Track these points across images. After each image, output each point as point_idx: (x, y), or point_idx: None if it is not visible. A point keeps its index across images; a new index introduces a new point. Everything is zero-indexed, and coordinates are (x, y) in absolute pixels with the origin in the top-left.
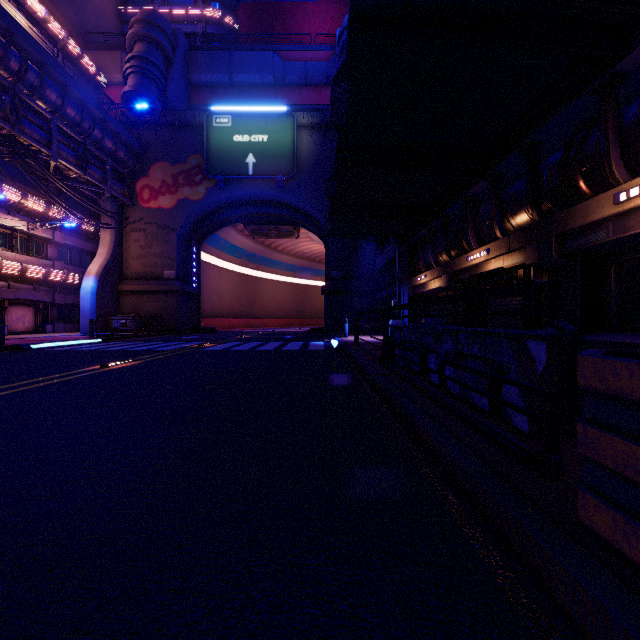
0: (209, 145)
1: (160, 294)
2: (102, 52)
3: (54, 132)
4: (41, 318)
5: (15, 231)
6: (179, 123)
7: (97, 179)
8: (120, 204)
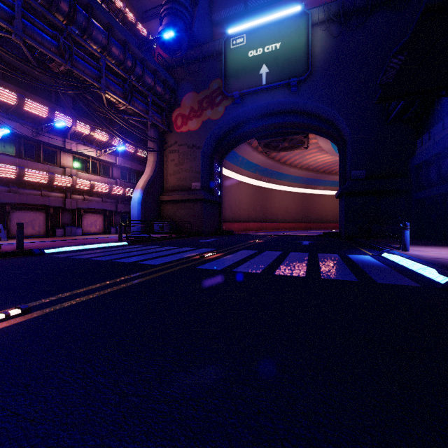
0: (227, 67)
1: (188, 202)
2: (152, 21)
3: (102, 68)
4: (108, 223)
5: (88, 157)
6: (203, 55)
7: (141, 110)
8: (161, 132)
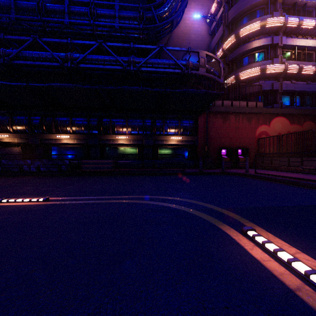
0: None
1: None
2: None
3: None
4: None
5: None
6: None
7: None
8: None
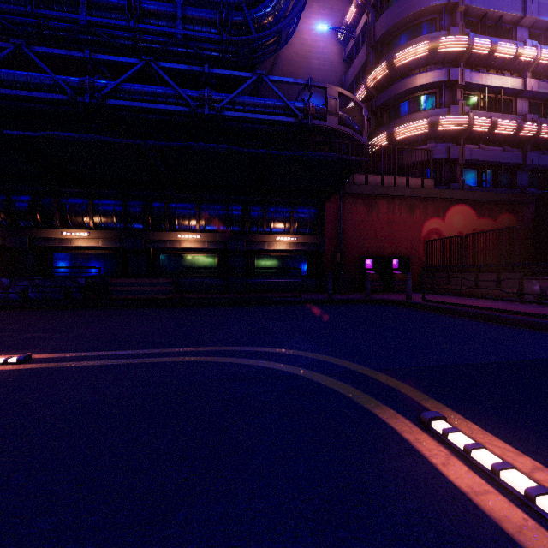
0: None
1: None
2: None
3: None
4: None
5: None
6: None
7: None
8: None
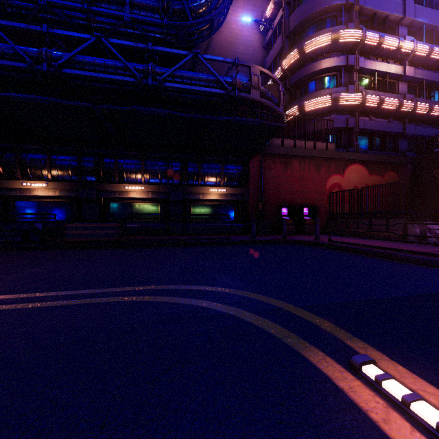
0: None
1: None
2: None
3: None
4: None
5: None
6: None
7: None
8: None
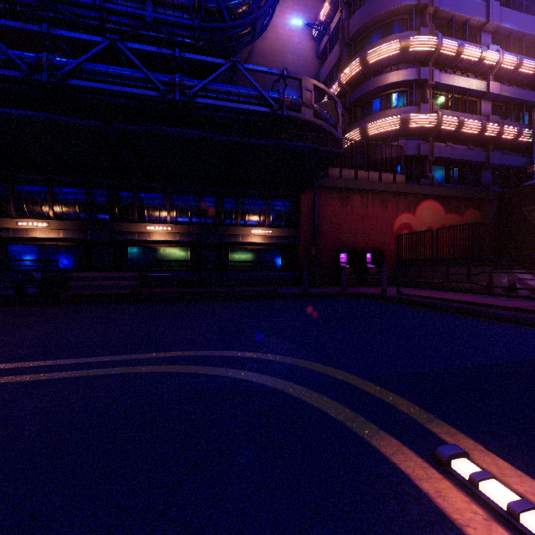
0: None
1: None
2: None
3: None
4: None
5: None
6: None
7: None
8: None
